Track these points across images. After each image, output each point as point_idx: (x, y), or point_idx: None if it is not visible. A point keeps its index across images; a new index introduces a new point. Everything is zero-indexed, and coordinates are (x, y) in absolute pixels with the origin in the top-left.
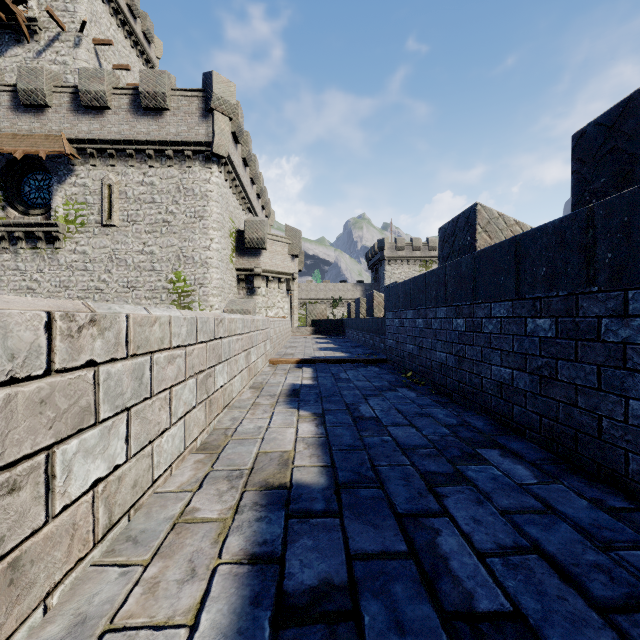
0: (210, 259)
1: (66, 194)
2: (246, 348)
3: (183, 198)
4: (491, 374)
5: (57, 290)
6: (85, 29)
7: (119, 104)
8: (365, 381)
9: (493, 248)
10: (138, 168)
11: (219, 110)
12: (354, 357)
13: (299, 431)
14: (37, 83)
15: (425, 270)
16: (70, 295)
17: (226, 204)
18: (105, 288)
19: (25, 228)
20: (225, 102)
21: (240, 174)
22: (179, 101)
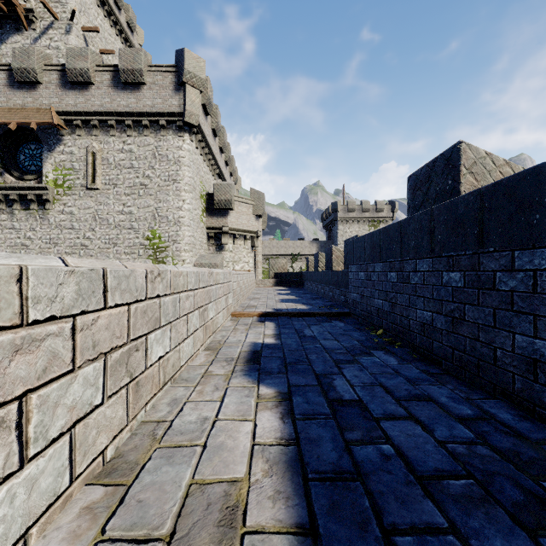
0: (182, 218)
1: (55, 161)
2: (201, 304)
3: (158, 163)
4: (513, 345)
5: (47, 246)
6: (75, 18)
7: (101, 80)
8: (332, 340)
9: (518, 177)
10: (118, 137)
11: (190, 83)
12: (316, 310)
13: (258, 427)
14: (29, 62)
15: (373, 229)
16: (59, 251)
17: (197, 169)
18: (89, 244)
19: (19, 191)
20: (195, 76)
21: (210, 143)
22: (154, 76)
